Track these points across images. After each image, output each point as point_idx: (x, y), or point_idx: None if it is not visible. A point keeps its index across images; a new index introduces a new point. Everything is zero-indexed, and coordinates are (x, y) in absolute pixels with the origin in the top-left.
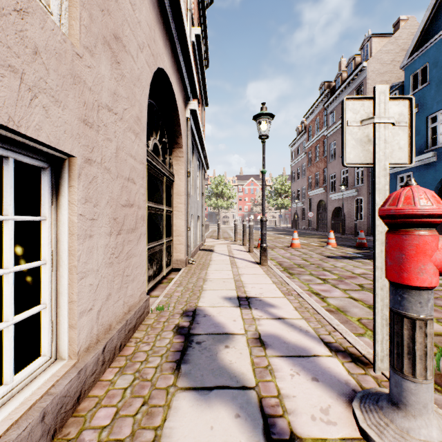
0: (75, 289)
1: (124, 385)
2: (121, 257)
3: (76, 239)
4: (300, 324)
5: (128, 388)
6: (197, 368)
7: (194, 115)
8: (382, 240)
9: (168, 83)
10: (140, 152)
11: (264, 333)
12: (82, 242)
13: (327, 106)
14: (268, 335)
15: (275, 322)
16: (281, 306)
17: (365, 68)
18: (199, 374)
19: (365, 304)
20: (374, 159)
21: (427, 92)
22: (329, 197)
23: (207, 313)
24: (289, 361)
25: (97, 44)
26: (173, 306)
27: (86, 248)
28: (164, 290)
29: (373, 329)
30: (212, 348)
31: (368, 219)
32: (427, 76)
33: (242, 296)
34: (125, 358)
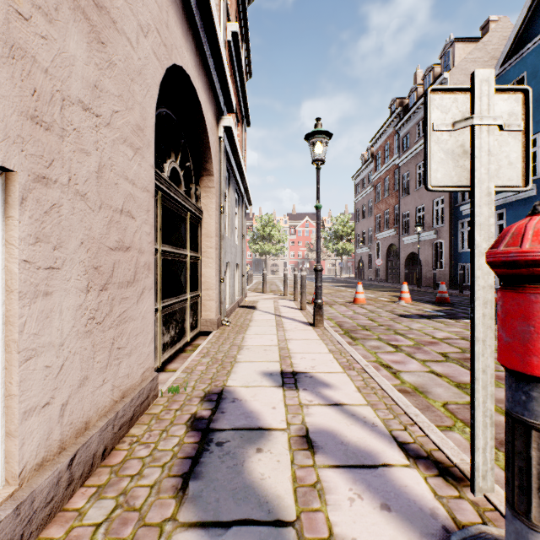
0: (15, 375)
1: (98, 518)
2: (107, 322)
3: (16, 298)
4: (364, 413)
5: (102, 524)
6: (211, 487)
7: (229, 134)
8: (484, 299)
9: (192, 88)
10: (143, 176)
11: (313, 428)
12: (29, 304)
13: (399, 128)
14: (319, 432)
15: (330, 411)
16: (339, 385)
17: (446, 80)
18: (213, 498)
19: (452, 382)
20: (473, 179)
21: None
22: (402, 241)
23: (237, 396)
24: (348, 475)
25: (61, 7)
26: (193, 385)
27: (38, 312)
28: (184, 362)
29: (471, 431)
30: (238, 452)
31: (450, 268)
32: None
33: (288, 371)
34: (109, 470)
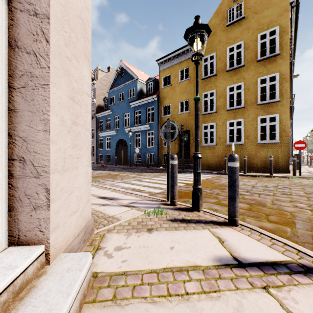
0: None
1: None
2: None
3: None
4: None
5: None
6: None
7: None
8: None
9: None
10: None
11: None
12: None
13: None
14: None
15: None
16: None
17: (95, 83)
18: None
19: None
20: None
21: (114, 107)
22: None
23: None
24: None
25: None
26: None
27: None
28: None
29: None
30: None
31: (96, 156)
32: (114, 101)
33: None
34: None
